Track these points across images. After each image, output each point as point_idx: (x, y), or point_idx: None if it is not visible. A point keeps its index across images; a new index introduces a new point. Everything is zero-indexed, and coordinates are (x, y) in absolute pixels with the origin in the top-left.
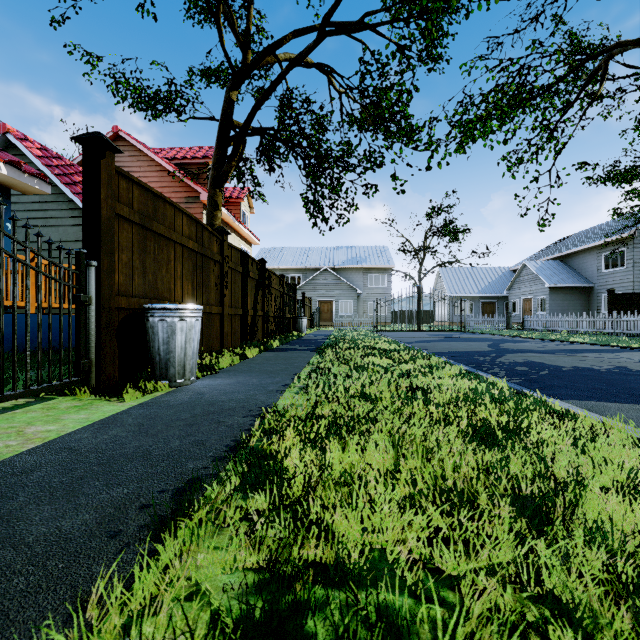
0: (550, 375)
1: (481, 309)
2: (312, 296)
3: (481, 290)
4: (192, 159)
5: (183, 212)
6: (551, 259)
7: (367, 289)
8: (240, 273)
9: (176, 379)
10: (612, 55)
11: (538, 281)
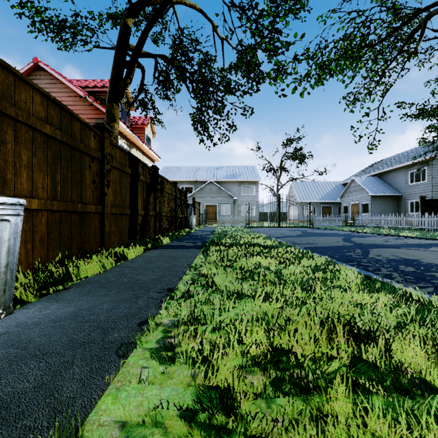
0: None
1: (321, 211)
2: (201, 201)
3: (321, 198)
4: (101, 88)
5: (34, 87)
6: (371, 176)
7: (241, 196)
8: (128, 174)
9: None
10: (431, 16)
11: (363, 191)
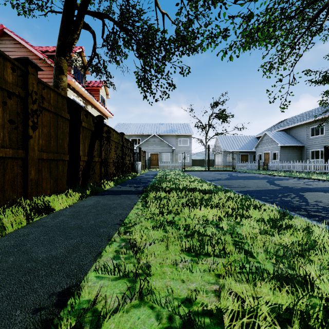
0: None
1: (240, 158)
2: (146, 150)
3: (240, 148)
4: None
5: None
6: (279, 131)
7: (178, 147)
8: (67, 120)
9: None
10: None
11: (273, 143)
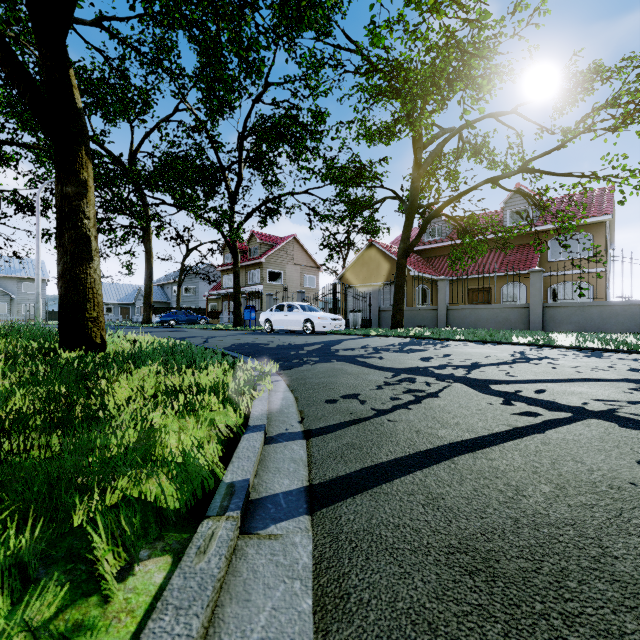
0: None
1: (120, 311)
2: None
3: (120, 299)
4: None
5: None
6: (158, 285)
7: (22, 294)
8: None
9: None
10: None
11: None
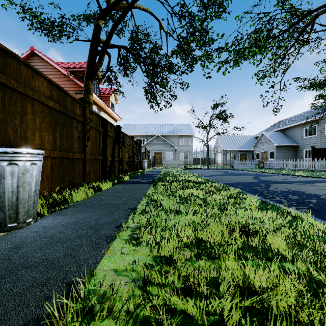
0: (322, 204)
1: (239, 157)
2: (150, 150)
3: (239, 147)
4: (79, 68)
5: (43, 76)
6: (276, 131)
7: (180, 146)
8: (101, 132)
9: (6, 223)
10: (318, 15)
11: (270, 142)
